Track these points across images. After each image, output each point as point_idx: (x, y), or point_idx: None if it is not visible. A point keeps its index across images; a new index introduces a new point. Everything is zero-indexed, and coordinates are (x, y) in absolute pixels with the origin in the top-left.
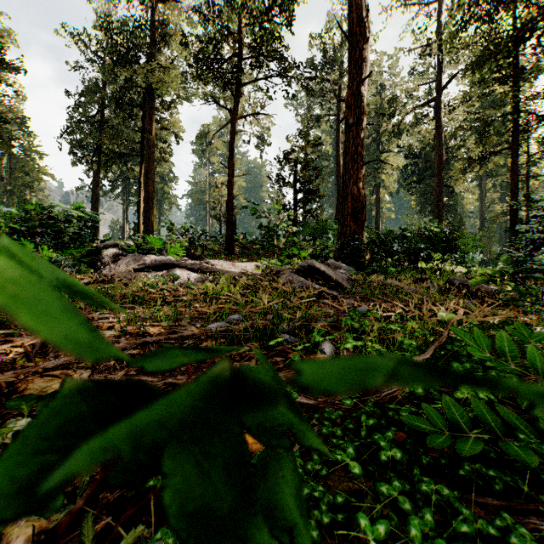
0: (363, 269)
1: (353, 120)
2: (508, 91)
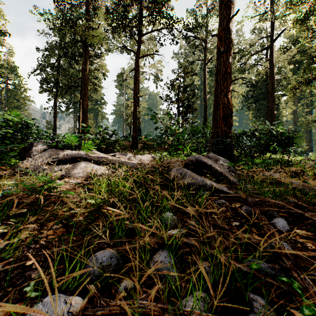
0: (233, 160)
1: (223, 48)
2: None
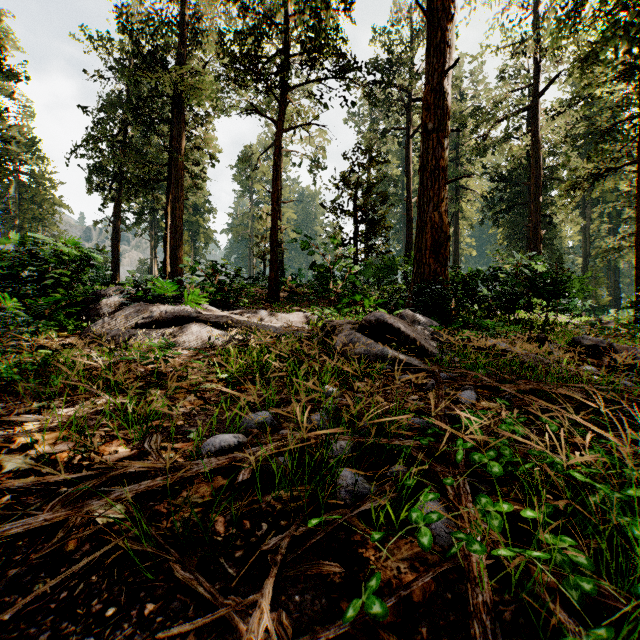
0: (448, 321)
1: (433, 124)
2: (634, 88)
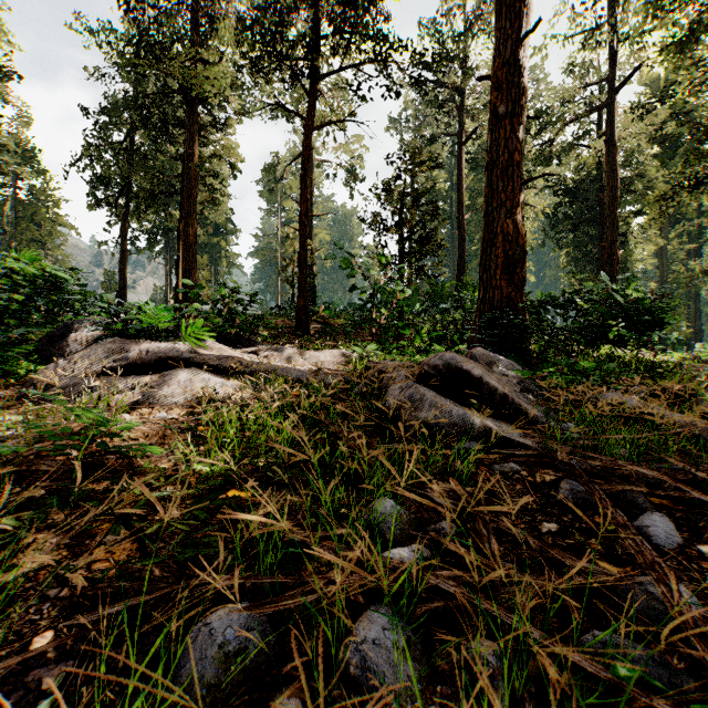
0: (529, 362)
1: (505, 107)
2: None
